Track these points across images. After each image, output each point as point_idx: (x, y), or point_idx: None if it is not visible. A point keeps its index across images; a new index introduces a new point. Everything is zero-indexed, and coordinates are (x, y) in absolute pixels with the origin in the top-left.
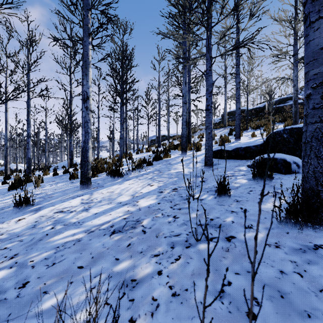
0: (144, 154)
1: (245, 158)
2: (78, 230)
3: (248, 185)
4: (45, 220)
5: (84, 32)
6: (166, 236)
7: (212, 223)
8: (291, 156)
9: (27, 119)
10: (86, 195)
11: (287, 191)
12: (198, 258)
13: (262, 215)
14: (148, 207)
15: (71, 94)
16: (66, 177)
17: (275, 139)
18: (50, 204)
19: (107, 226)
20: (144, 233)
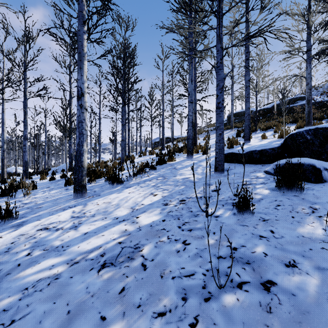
0: (147, 157)
1: (260, 163)
2: (59, 259)
3: (273, 198)
4: (23, 241)
5: (78, 20)
6: (175, 277)
7: (236, 256)
8: (320, 161)
9: (23, 121)
10: (79, 206)
11: (327, 206)
12: (225, 325)
13: (304, 244)
14: (150, 226)
15: (71, 94)
16: (63, 182)
17: (296, 140)
18: (36, 217)
19: (97, 254)
20: (143, 269)
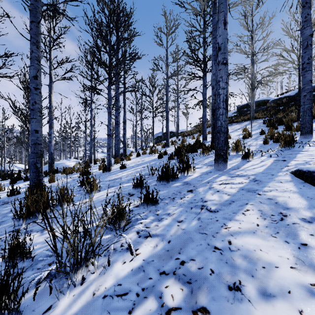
0: (146, 157)
1: None
2: None
3: None
4: None
5: None
6: None
7: None
8: None
9: None
10: None
11: None
12: None
13: None
14: None
15: (51, 77)
16: None
17: None
18: None
19: None
20: None
